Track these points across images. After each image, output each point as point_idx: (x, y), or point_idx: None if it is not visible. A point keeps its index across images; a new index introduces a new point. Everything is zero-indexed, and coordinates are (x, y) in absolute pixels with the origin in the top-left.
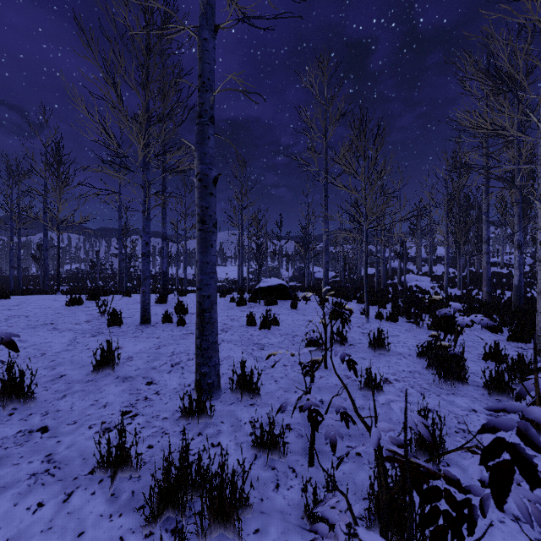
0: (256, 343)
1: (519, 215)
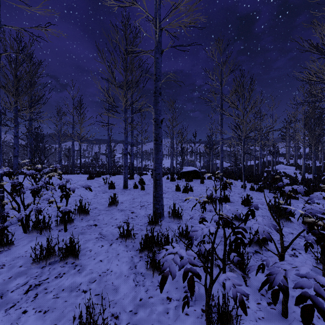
0: (180, 199)
1: None
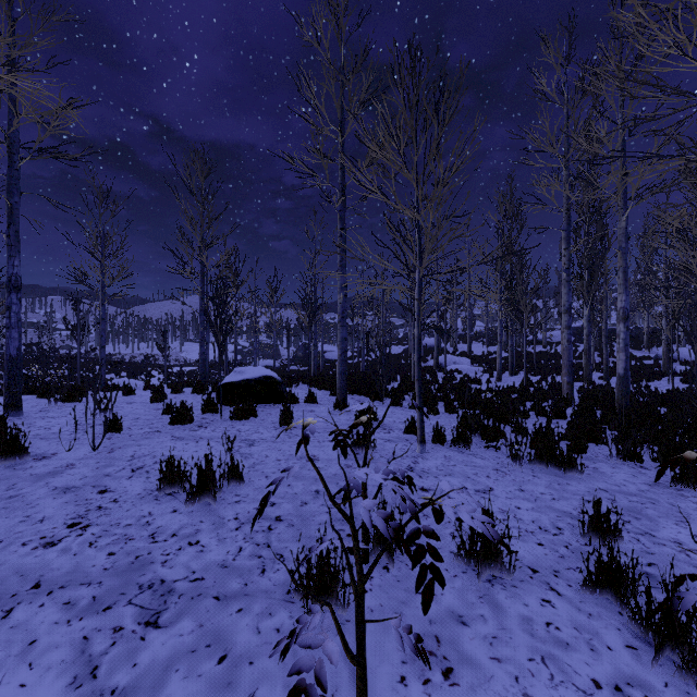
0: (147, 584)
1: (625, 272)
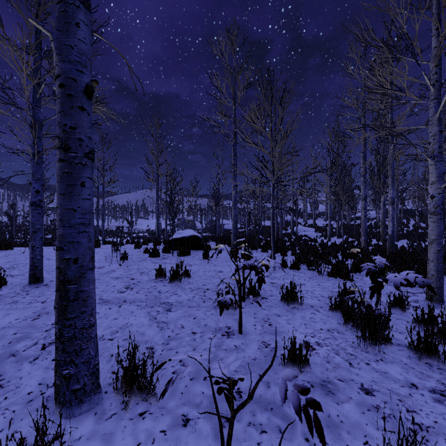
0: (163, 302)
1: (392, 177)
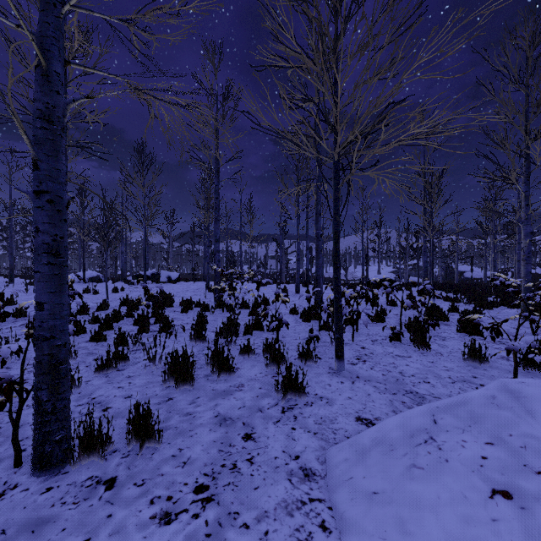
0: None
1: None
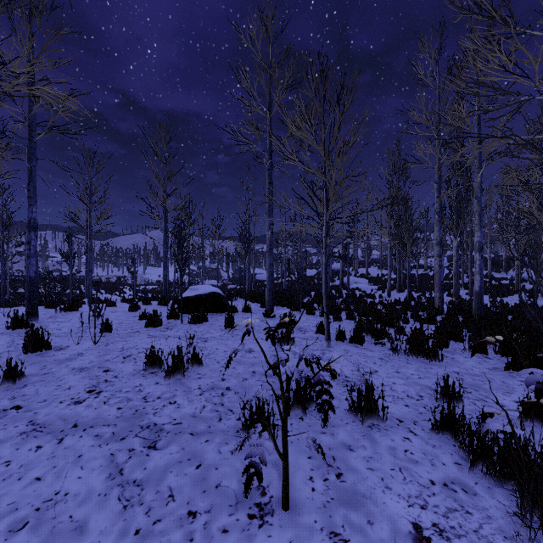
0: (146, 426)
1: (480, 215)
